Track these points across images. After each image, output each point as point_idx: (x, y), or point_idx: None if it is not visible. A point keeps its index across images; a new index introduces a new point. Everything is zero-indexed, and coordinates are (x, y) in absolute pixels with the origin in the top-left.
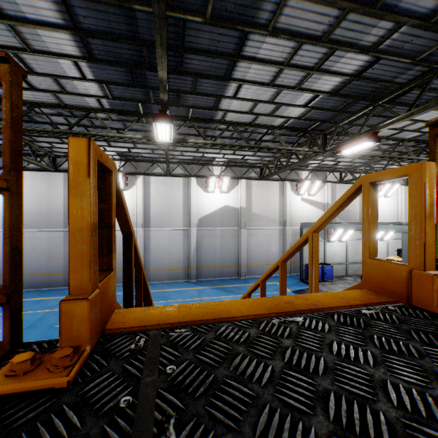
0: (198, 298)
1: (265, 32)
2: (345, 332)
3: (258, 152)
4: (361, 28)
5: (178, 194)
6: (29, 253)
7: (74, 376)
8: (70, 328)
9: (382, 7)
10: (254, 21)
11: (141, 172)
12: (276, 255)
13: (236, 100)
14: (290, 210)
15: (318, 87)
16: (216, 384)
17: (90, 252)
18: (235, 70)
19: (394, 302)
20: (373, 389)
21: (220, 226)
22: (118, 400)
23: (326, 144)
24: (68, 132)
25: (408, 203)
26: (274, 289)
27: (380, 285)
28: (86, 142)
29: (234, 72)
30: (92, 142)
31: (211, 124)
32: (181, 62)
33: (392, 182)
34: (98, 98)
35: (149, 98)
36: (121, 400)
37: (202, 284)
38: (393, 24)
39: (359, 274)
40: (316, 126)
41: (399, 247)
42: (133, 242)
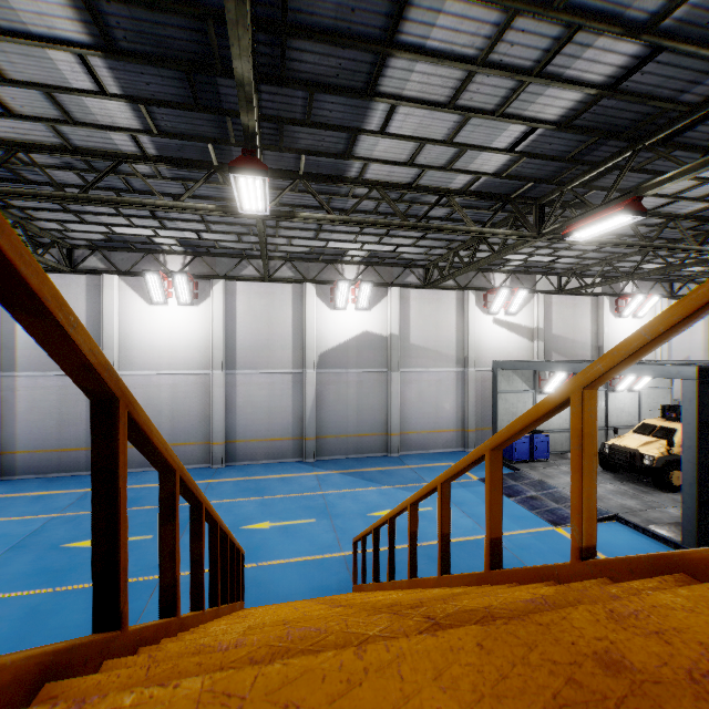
0: (317, 492)
1: None
2: None
3: (421, 239)
4: None
5: (285, 311)
6: (25, 414)
7: None
8: None
9: None
10: None
11: (220, 274)
12: (450, 416)
13: (385, 139)
14: (475, 339)
15: (537, 111)
16: None
17: None
18: (383, 75)
19: None
20: None
21: (356, 367)
22: None
23: (544, 223)
24: (80, 197)
25: None
26: None
27: None
28: None
29: (382, 79)
30: None
31: (341, 187)
32: (281, 57)
33: (646, 292)
34: (134, 135)
35: (227, 134)
36: None
37: (326, 466)
38: None
39: None
40: (526, 190)
41: (659, 402)
42: (120, 418)
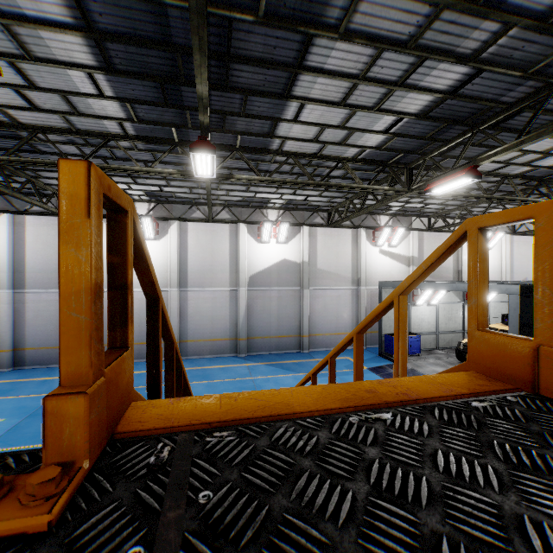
0: (248, 378)
1: (334, 35)
2: (453, 437)
3: (325, 191)
4: (459, 30)
5: (224, 244)
6: (32, 320)
7: (59, 511)
8: (60, 435)
9: (487, 2)
10: (321, 21)
11: (176, 216)
12: (347, 323)
13: (297, 125)
14: (365, 265)
15: (402, 107)
16: (271, 522)
17: (91, 325)
18: (295, 85)
19: (514, 390)
20: (504, 531)
21: (277, 286)
22: (122, 551)
23: (412, 181)
24: None
25: (533, 255)
26: (345, 366)
27: (492, 367)
28: (85, 167)
29: (295, 87)
30: (93, 168)
31: (266, 156)
32: (226, 74)
33: (494, 230)
34: (120, 122)
35: (186, 121)
36: (127, 552)
37: (254, 359)
38: (500, 25)
39: (453, 347)
40: (399, 158)
41: (503, 312)
42: (160, 308)
